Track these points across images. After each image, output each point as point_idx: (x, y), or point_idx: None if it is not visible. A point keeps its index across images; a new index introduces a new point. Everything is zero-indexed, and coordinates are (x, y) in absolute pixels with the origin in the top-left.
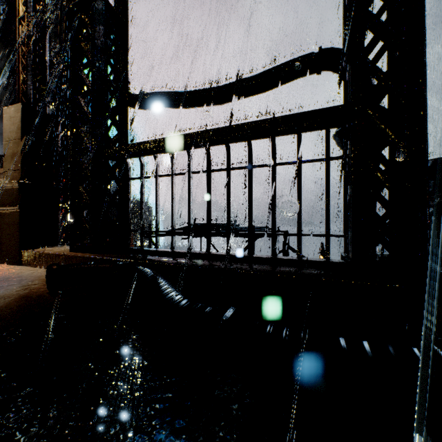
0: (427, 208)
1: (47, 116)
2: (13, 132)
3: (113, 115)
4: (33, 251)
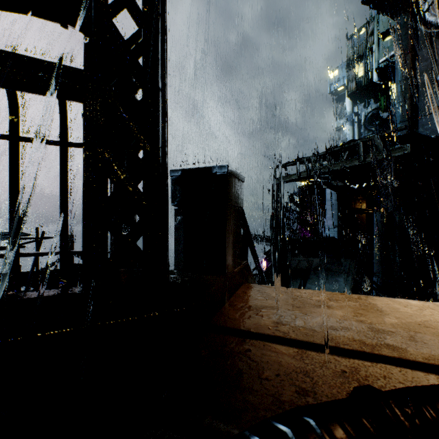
0: (167, 218)
1: None
2: None
3: None
4: None
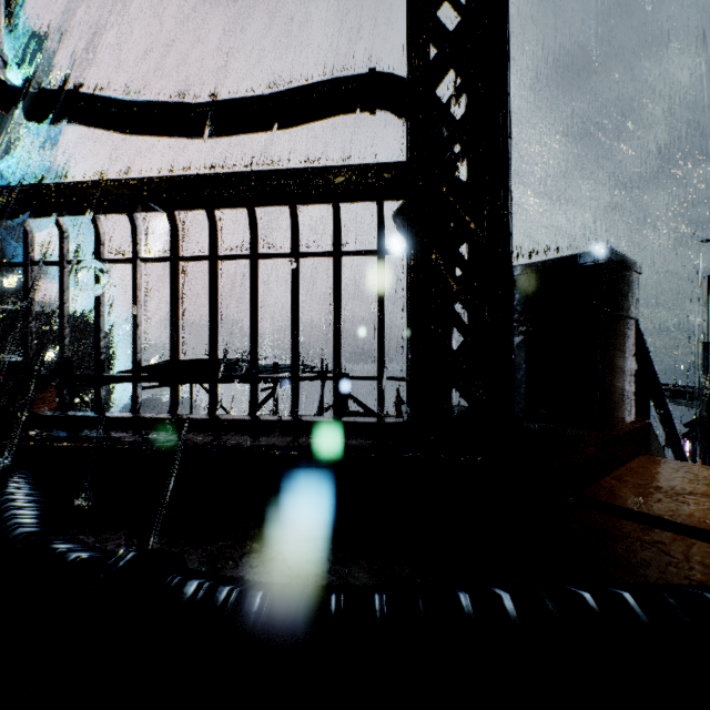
0: (511, 334)
1: None
2: None
3: None
4: None
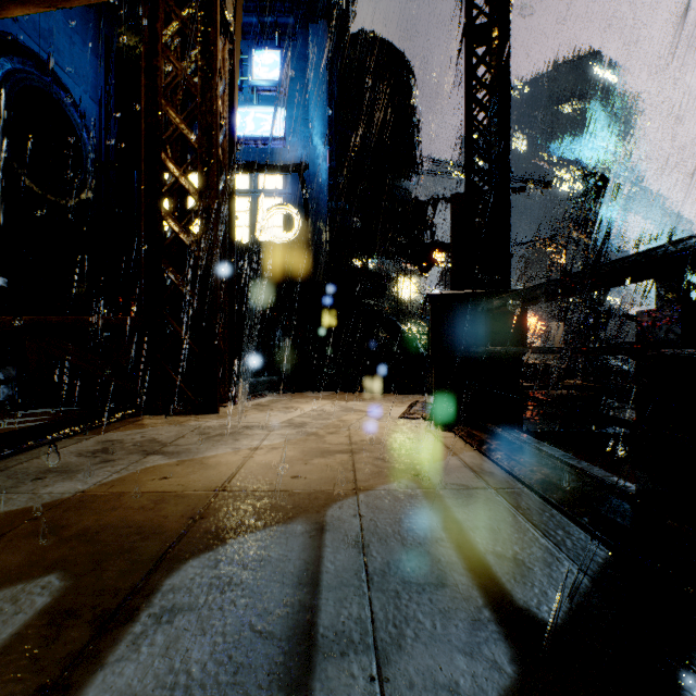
0: None
1: (572, 323)
2: (559, 333)
3: (602, 327)
4: (568, 381)
